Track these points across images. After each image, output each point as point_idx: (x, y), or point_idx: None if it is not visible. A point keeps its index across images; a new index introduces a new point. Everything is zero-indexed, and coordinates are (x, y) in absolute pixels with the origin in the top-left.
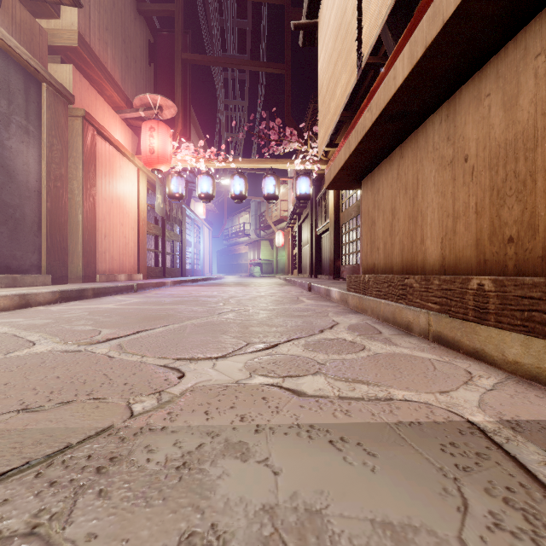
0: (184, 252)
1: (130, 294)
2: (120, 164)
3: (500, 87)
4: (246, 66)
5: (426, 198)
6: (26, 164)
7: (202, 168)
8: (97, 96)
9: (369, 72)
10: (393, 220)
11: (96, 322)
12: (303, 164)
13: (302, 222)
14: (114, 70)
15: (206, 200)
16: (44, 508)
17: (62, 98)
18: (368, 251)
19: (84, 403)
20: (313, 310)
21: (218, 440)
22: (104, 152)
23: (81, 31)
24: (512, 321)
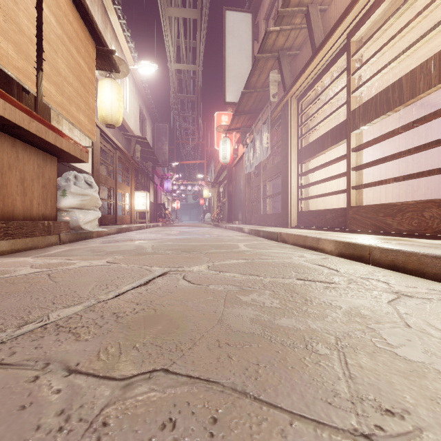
0: None
1: None
2: None
3: None
4: None
5: None
6: None
7: None
8: None
9: None
10: None
11: (243, 301)
12: None
13: None
14: None
15: None
16: (130, 252)
17: None
18: None
19: (138, 257)
20: None
21: (102, 255)
22: None
23: None
24: None
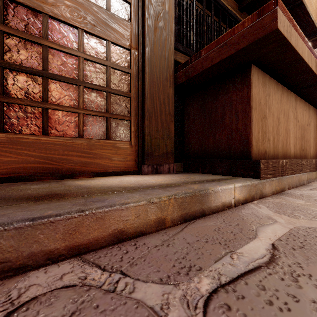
0: None
1: None
2: None
3: (302, 109)
4: None
5: (290, 125)
6: None
7: None
8: None
9: None
10: (279, 125)
11: None
12: None
13: None
14: None
15: None
16: None
17: None
18: (260, 138)
19: None
20: None
21: None
22: None
23: None
24: (316, 169)
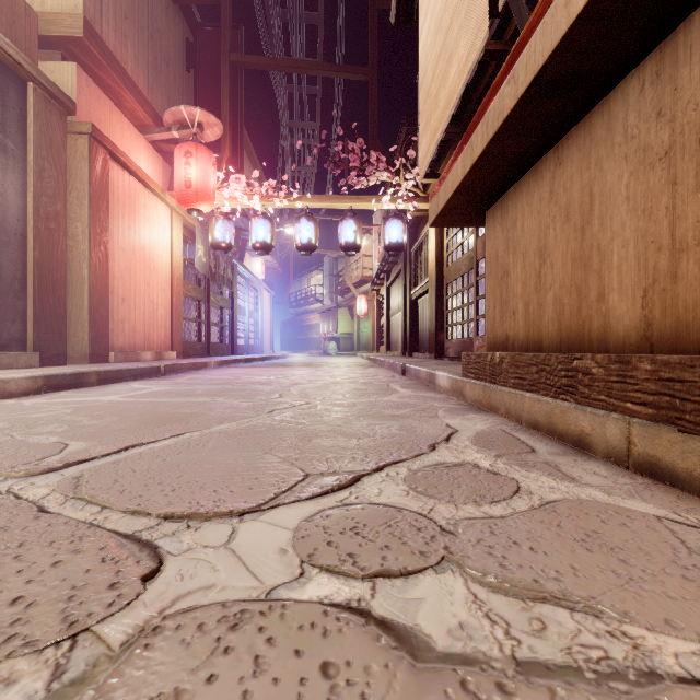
0: (236, 323)
1: (153, 380)
2: (145, 202)
3: None
4: (317, 71)
5: (609, 223)
6: (1, 195)
7: (257, 208)
8: (113, 109)
9: (489, 66)
10: (543, 266)
11: (73, 427)
12: (393, 202)
13: (391, 282)
14: (137, 74)
15: (263, 252)
16: None
17: (58, 105)
18: (496, 316)
19: None
20: (413, 405)
21: None
22: (122, 184)
23: (88, 17)
24: None
